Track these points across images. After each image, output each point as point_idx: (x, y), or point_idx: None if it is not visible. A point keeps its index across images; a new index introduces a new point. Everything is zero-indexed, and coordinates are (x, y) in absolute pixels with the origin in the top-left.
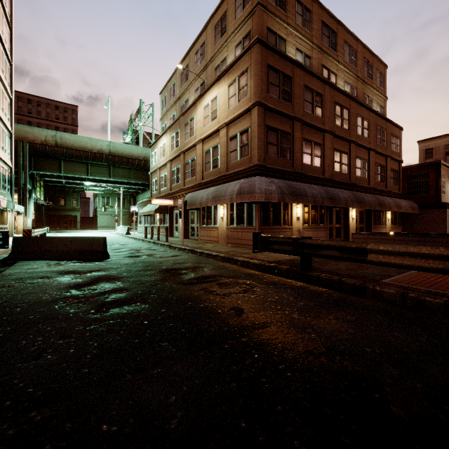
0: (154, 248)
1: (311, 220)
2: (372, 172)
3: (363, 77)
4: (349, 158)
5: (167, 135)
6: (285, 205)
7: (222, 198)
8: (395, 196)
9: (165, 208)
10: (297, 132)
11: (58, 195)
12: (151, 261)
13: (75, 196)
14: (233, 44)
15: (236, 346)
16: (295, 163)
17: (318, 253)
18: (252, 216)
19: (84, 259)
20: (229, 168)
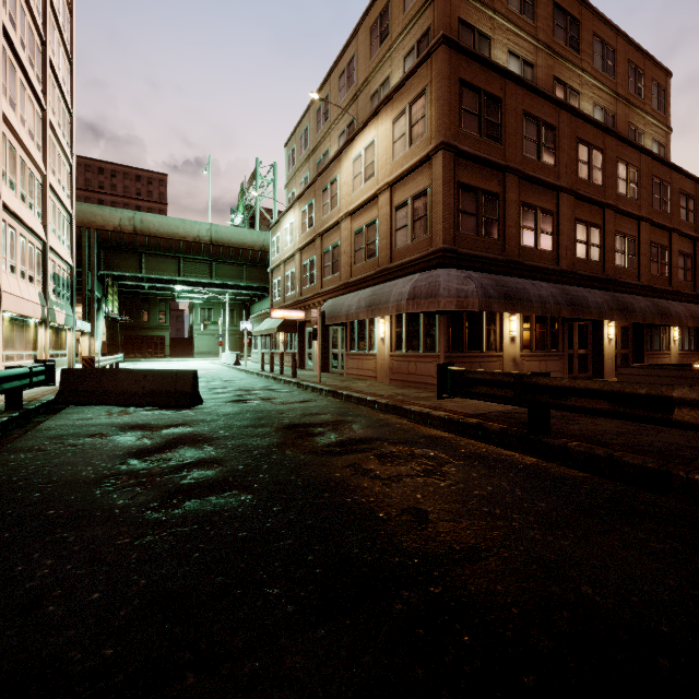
0: (274, 388)
1: (535, 342)
2: (645, 258)
3: (628, 95)
4: (602, 236)
5: (295, 209)
6: (489, 317)
7: (382, 307)
8: (687, 299)
9: (292, 324)
10: (512, 192)
11: (139, 306)
12: (266, 409)
13: (162, 307)
14: (400, 53)
15: (420, 609)
16: (507, 244)
17: (565, 403)
18: (434, 336)
19: (163, 405)
20: (393, 257)
